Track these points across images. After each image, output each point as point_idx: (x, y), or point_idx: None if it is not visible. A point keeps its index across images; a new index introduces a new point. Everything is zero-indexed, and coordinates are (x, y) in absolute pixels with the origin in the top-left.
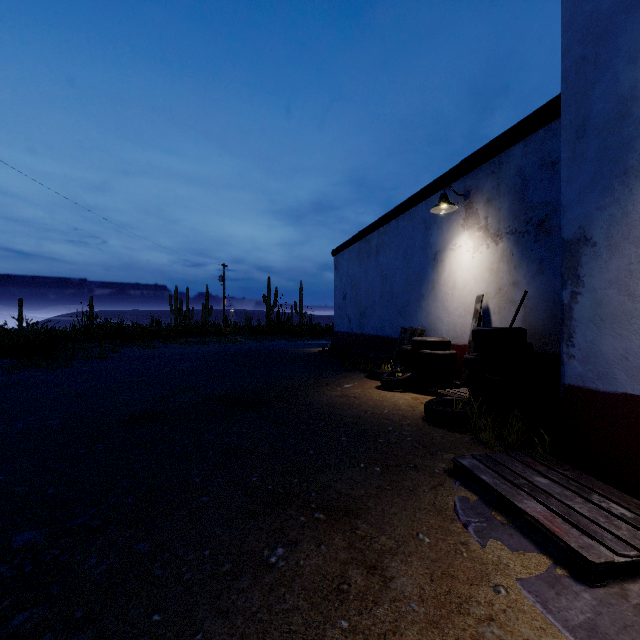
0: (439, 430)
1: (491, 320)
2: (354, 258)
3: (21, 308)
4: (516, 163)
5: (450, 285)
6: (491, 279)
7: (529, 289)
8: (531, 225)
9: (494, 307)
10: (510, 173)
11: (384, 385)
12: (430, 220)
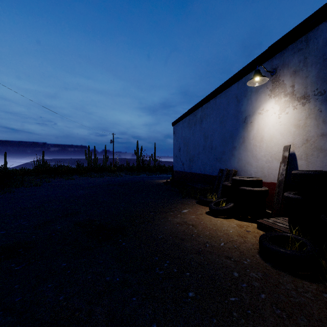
0: (286, 277)
1: (297, 164)
2: (185, 126)
3: (6, 157)
4: (325, 36)
5: (258, 139)
6: (297, 132)
7: None
8: None
9: (301, 154)
10: (318, 46)
11: (212, 212)
12: (241, 95)
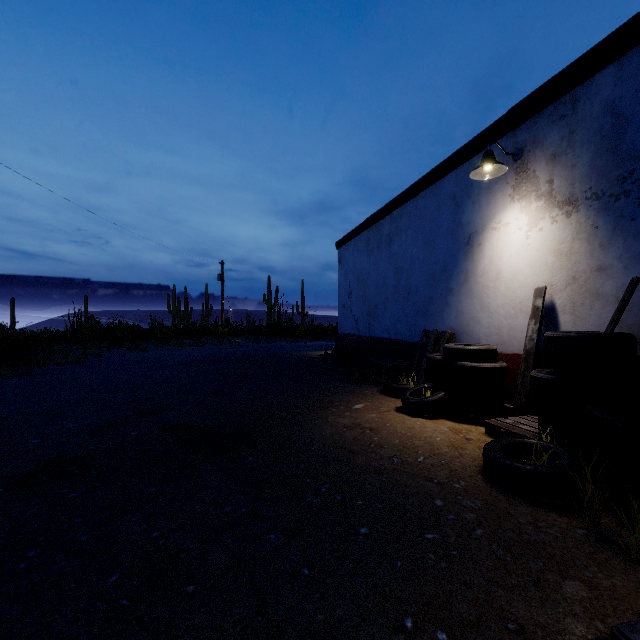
0: (521, 506)
1: (558, 321)
2: (361, 249)
3: (13, 308)
4: (603, 96)
5: (492, 275)
6: (558, 264)
7: (628, 276)
8: (632, 182)
9: (564, 303)
10: (592, 112)
11: (408, 408)
12: (462, 194)
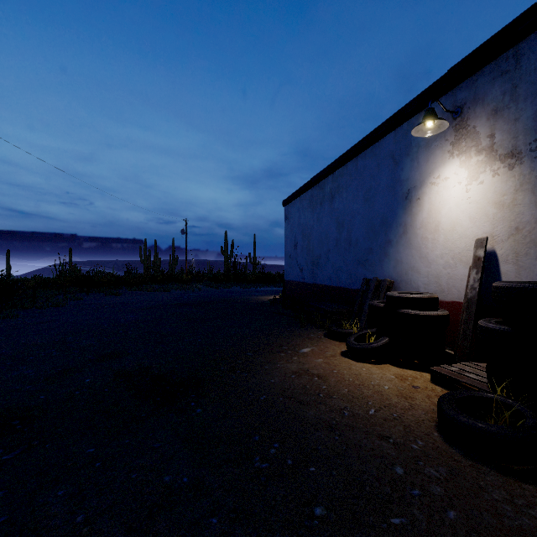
0: (491, 476)
1: (500, 271)
2: (306, 206)
3: (9, 258)
4: None
5: (430, 227)
6: (500, 216)
7: None
8: None
9: (506, 253)
10: None
11: (353, 353)
12: (400, 153)
